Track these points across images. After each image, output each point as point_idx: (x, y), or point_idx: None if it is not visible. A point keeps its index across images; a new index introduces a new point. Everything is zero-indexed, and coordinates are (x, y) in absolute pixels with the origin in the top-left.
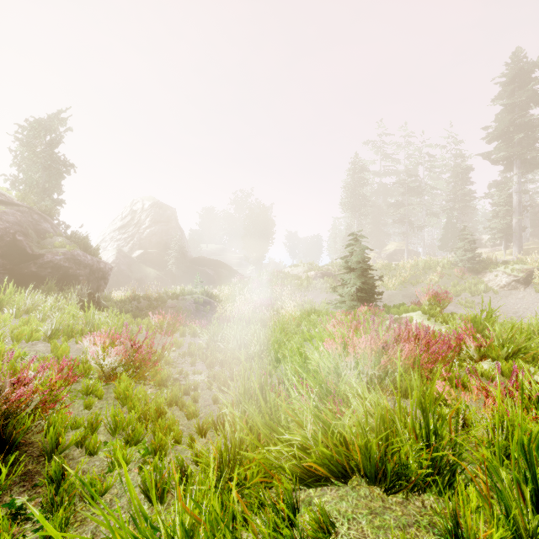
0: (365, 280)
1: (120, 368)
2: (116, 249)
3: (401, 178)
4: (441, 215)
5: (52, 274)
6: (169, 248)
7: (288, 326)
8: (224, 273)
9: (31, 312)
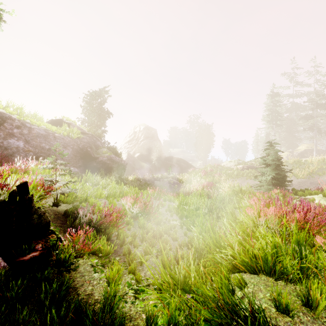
0: (278, 172)
1: (139, 214)
2: (127, 153)
3: (311, 97)
4: None
5: (102, 167)
6: (153, 151)
7: (224, 199)
8: (183, 165)
9: (96, 185)
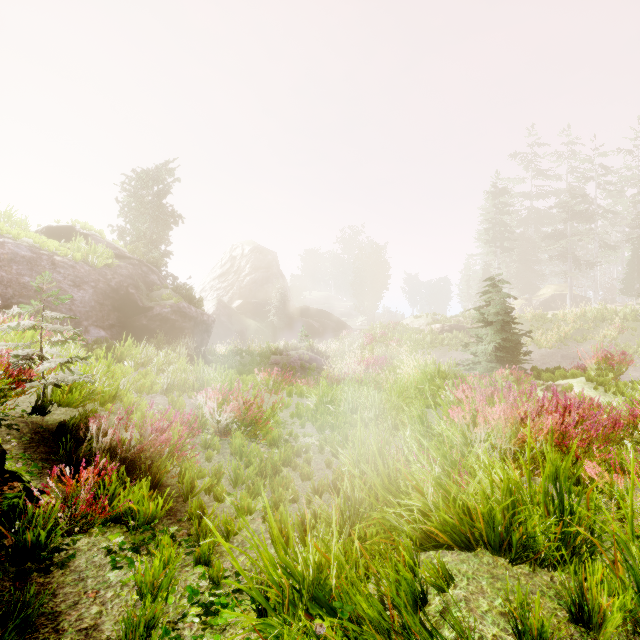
0: (506, 336)
1: (234, 425)
2: (216, 299)
3: (561, 200)
4: (624, 246)
5: (160, 327)
6: (270, 297)
7: (407, 389)
8: (330, 325)
9: (146, 365)
